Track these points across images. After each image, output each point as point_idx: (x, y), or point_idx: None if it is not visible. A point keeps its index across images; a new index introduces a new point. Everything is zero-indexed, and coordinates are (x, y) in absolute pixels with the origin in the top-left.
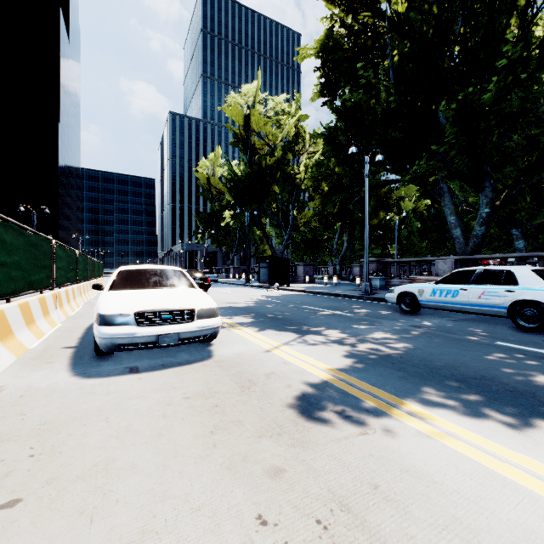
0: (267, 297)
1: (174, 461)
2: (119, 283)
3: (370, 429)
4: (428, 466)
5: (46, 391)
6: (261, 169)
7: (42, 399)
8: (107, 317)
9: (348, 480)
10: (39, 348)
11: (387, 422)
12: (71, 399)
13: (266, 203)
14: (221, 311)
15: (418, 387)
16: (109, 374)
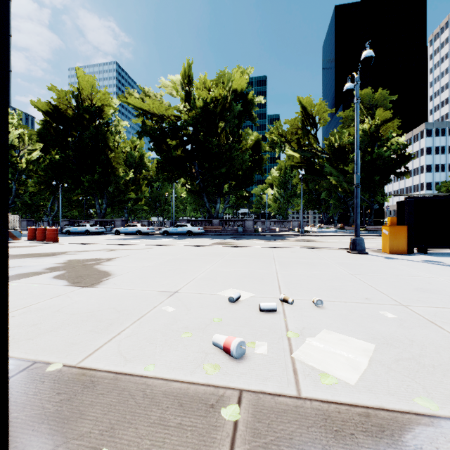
0: None
1: None
2: None
3: None
4: None
5: None
6: None
7: None
8: None
9: None
10: None
11: None
12: None
13: None
14: None
15: None
16: None
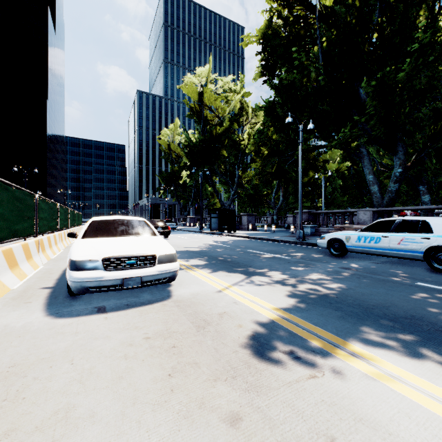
0: (217, 242)
1: (133, 408)
2: (91, 232)
3: (318, 372)
4: (380, 414)
5: (20, 331)
6: (212, 137)
7: (15, 340)
8: (78, 263)
9: (303, 431)
10: (20, 289)
11: (333, 364)
12: (42, 339)
13: (216, 165)
14: (179, 254)
15: (356, 326)
16: (79, 314)
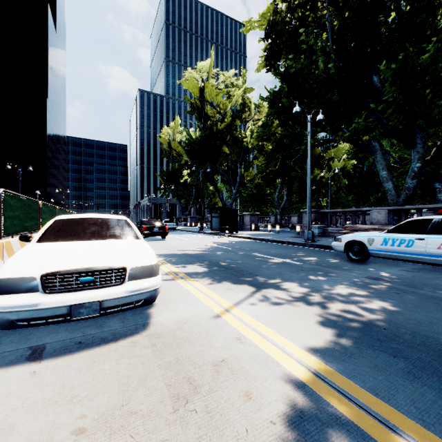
0: (218, 243)
1: None
2: (50, 234)
3: None
4: None
5: None
6: (213, 133)
7: None
8: (1, 282)
9: None
10: None
11: None
12: None
13: (218, 162)
14: (173, 259)
15: None
16: None
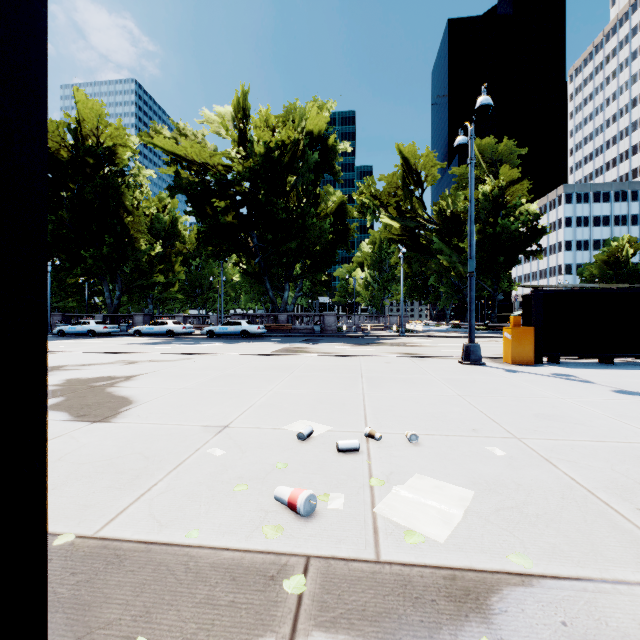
0: None
1: None
2: None
3: None
4: None
5: None
6: None
7: None
8: None
9: None
10: None
11: None
12: None
13: None
14: None
15: None
16: None
